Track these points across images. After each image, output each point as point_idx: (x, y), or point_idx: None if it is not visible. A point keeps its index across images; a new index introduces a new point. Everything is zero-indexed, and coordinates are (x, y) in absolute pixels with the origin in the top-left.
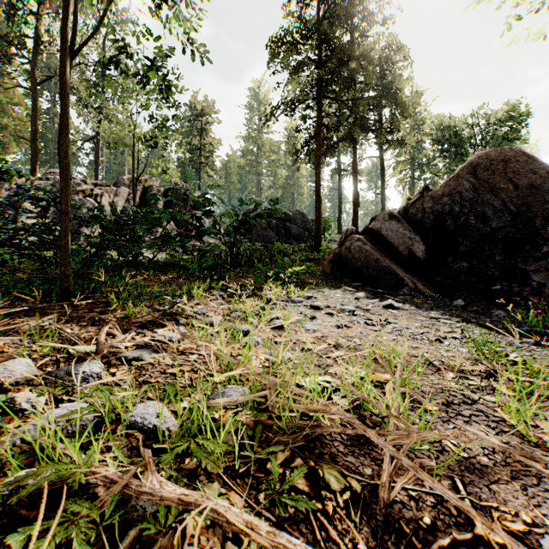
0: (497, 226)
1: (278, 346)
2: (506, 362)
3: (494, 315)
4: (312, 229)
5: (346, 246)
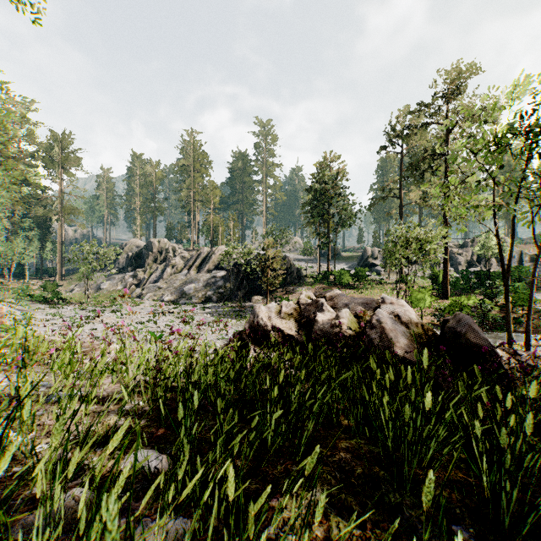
0: None
1: None
2: None
3: None
4: None
5: None
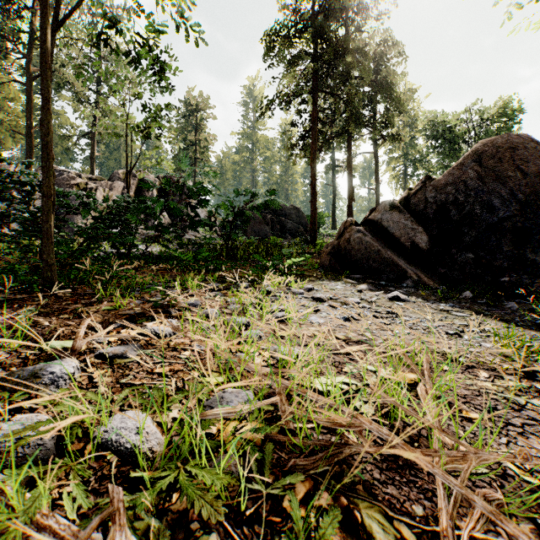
0: (504, 216)
1: (282, 341)
2: (539, 358)
3: (506, 307)
4: (307, 224)
5: (346, 238)
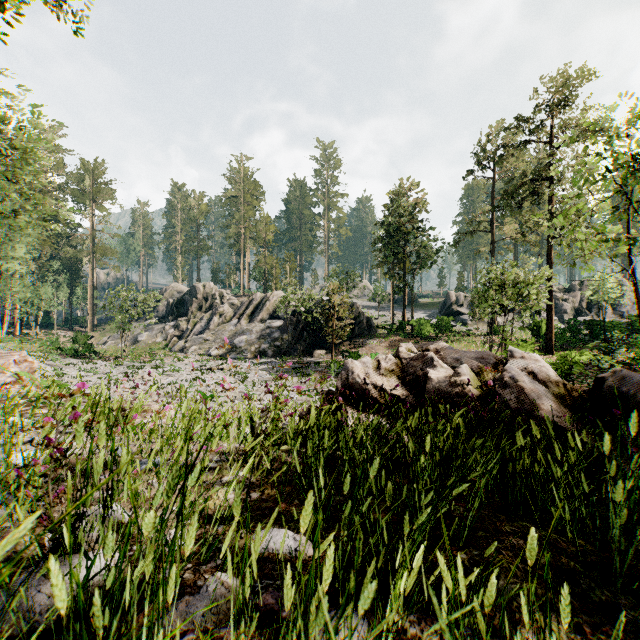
0: None
1: None
2: None
3: None
4: None
5: None
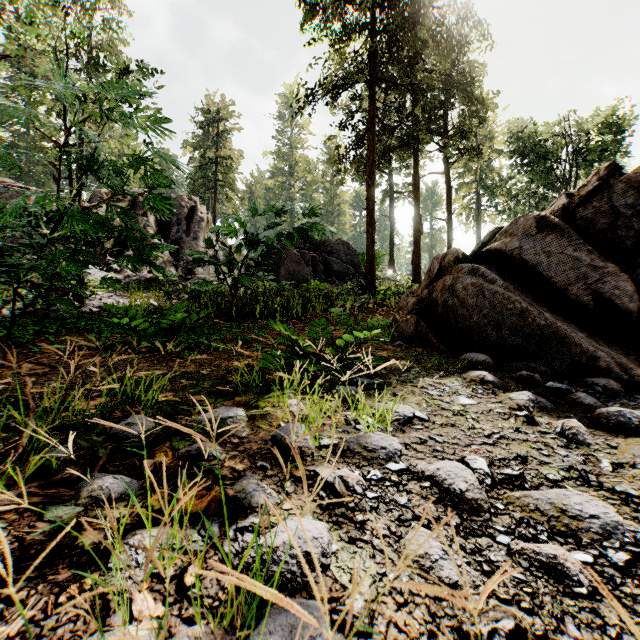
0: None
1: None
2: None
3: None
4: (360, 264)
5: (446, 284)
